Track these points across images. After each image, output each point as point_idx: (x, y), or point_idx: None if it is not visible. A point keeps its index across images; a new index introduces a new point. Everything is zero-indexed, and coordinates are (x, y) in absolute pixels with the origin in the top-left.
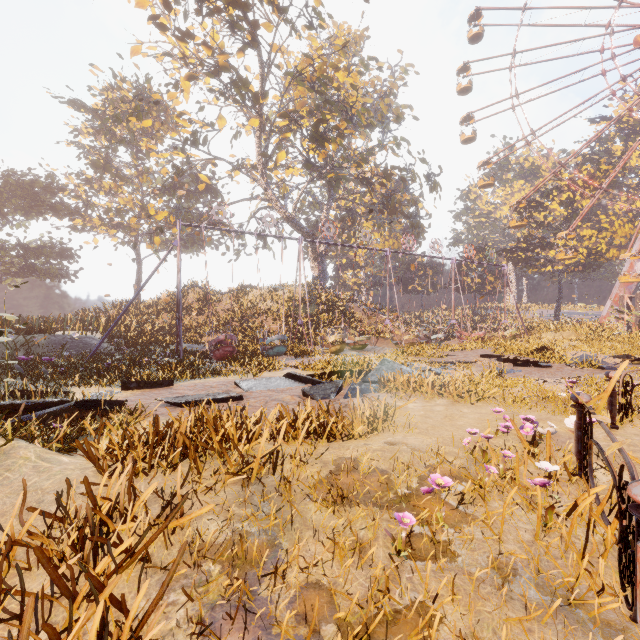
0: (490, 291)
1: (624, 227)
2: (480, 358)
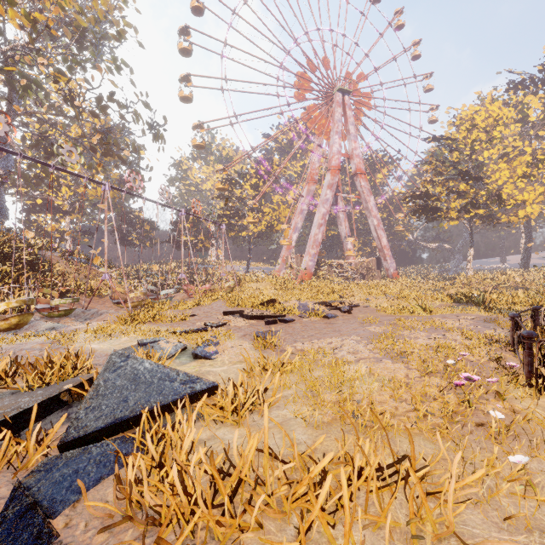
0: (201, 248)
1: (286, 210)
2: (224, 316)
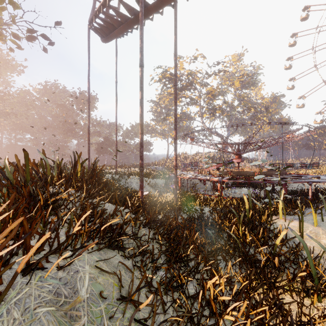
0: None
1: None
2: None
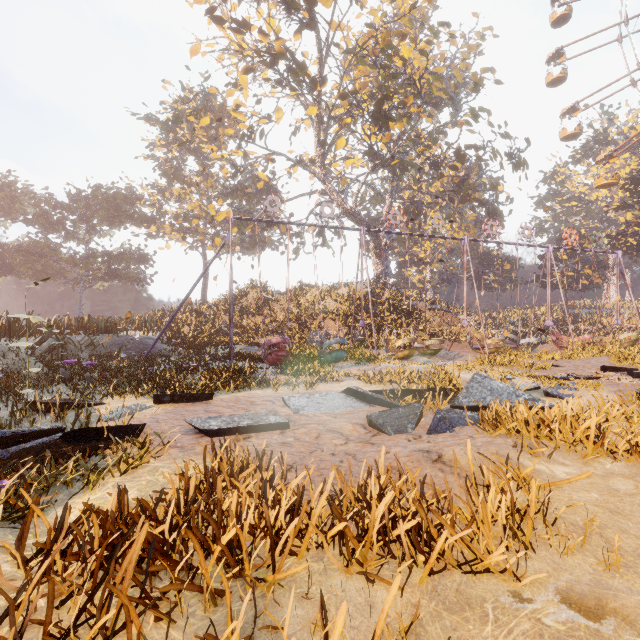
0: (586, 286)
1: None
2: (601, 371)
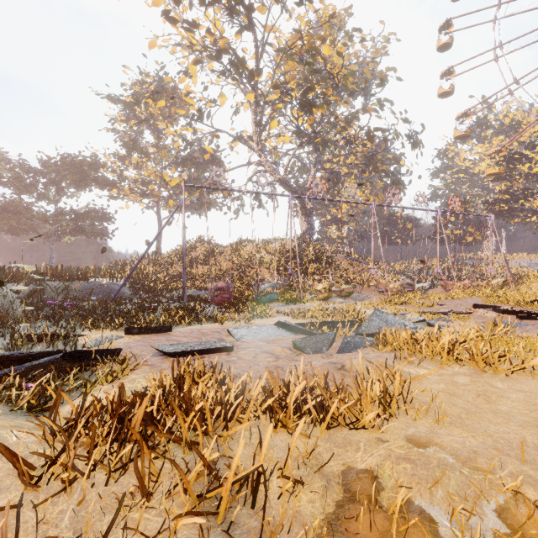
0: (470, 242)
1: None
2: (473, 308)
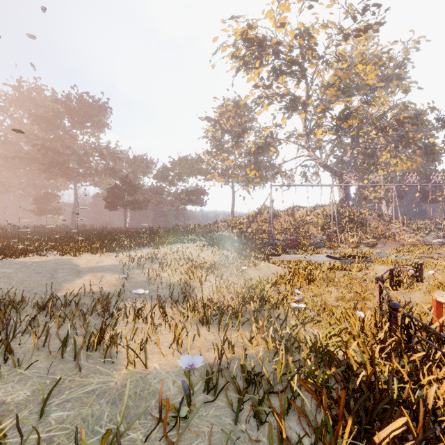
0: None
1: None
2: None
